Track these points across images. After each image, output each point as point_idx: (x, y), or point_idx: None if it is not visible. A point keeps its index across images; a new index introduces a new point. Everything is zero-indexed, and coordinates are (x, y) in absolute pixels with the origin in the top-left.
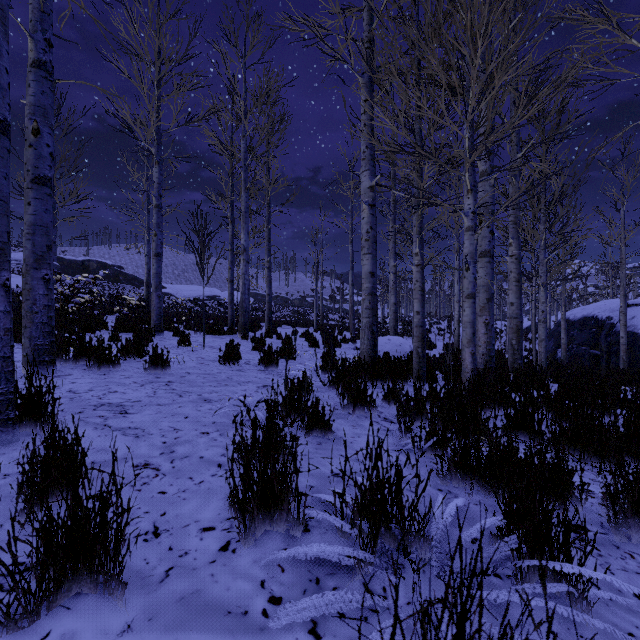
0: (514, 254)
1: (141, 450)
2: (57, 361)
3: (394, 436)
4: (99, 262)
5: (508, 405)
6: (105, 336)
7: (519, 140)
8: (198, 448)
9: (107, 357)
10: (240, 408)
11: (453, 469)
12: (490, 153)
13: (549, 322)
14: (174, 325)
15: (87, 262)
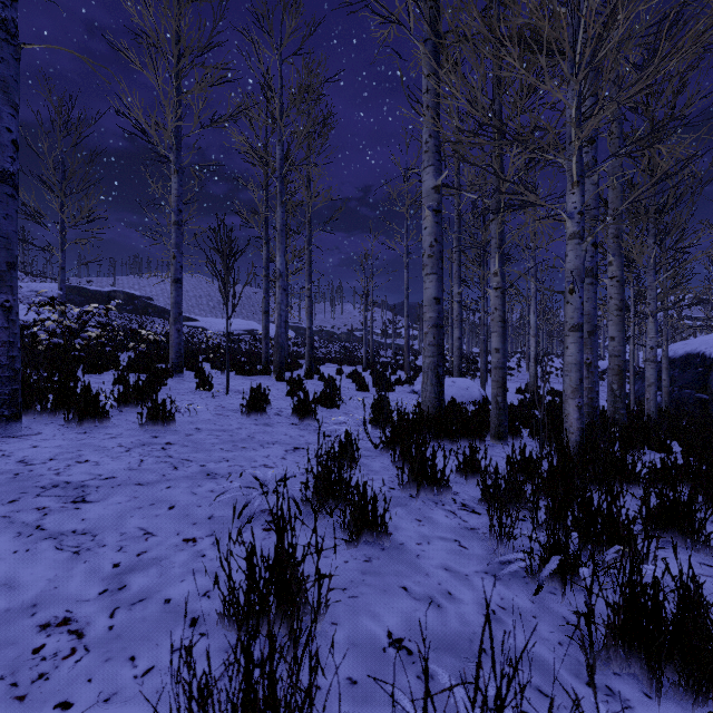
0: (615, 275)
1: (70, 584)
2: (29, 414)
3: (482, 540)
4: (126, 293)
5: (634, 481)
6: (113, 378)
7: (622, 131)
8: (168, 577)
9: (92, 409)
10: (193, 569)
11: (610, 640)
12: (593, 141)
13: (637, 359)
14: (196, 364)
15: (113, 293)
